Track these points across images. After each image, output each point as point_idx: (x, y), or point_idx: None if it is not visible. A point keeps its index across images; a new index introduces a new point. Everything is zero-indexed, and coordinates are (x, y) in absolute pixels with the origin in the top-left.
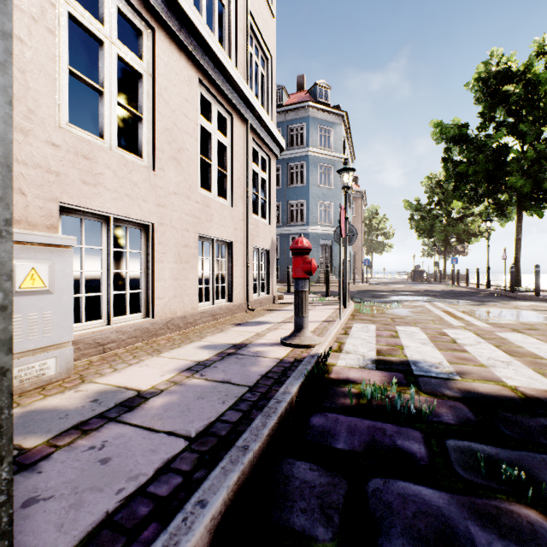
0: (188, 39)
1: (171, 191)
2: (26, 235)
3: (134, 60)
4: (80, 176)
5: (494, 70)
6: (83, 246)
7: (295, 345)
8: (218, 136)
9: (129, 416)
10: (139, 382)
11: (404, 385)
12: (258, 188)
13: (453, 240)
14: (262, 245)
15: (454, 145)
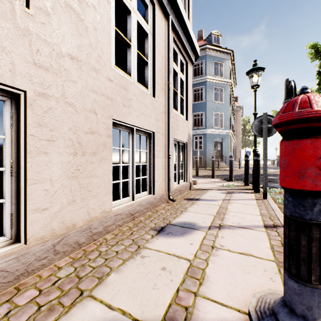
0: None
1: (64, 51)
2: None
3: None
4: None
5: None
6: None
7: None
8: (138, 17)
9: None
10: None
11: None
12: (177, 86)
13: None
14: (181, 138)
15: None
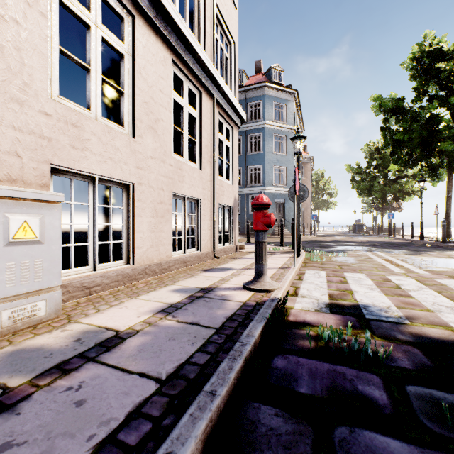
0: (163, 25)
1: (148, 155)
2: (18, 192)
3: (117, 42)
4: (69, 141)
5: (427, 50)
6: (72, 202)
7: (256, 290)
8: (189, 109)
9: (106, 356)
10: (118, 323)
11: (358, 329)
12: (223, 154)
13: (389, 198)
14: (226, 203)
15: (391, 116)
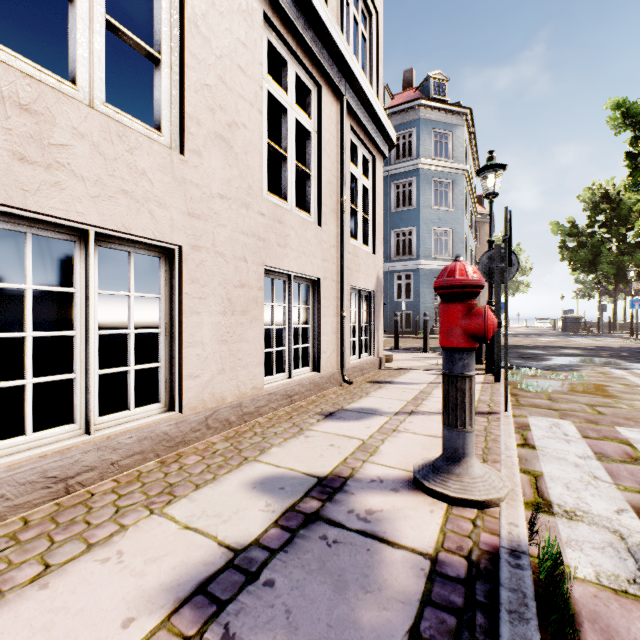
0: None
1: (214, 191)
2: None
3: None
4: (10, 144)
5: None
6: (28, 286)
7: (452, 499)
8: (297, 114)
9: None
10: None
11: None
12: (358, 200)
13: (633, 274)
14: (364, 284)
15: None
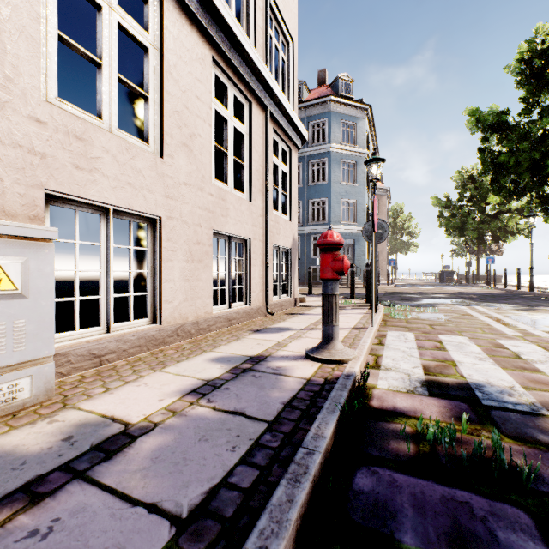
0: (200, 11)
1: (181, 181)
2: None
3: (138, 31)
4: (72, 159)
5: (539, 49)
6: (77, 242)
7: (324, 360)
8: (235, 123)
9: (103, 470)
10: (131, 410)
11: (475, 423)
12: (278, 182)
13: (488, 238)
14: (283, 244)
15: (491, 134)
